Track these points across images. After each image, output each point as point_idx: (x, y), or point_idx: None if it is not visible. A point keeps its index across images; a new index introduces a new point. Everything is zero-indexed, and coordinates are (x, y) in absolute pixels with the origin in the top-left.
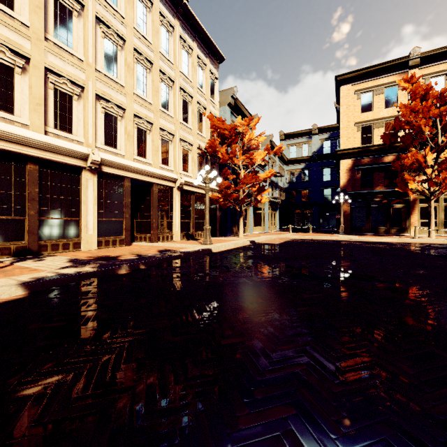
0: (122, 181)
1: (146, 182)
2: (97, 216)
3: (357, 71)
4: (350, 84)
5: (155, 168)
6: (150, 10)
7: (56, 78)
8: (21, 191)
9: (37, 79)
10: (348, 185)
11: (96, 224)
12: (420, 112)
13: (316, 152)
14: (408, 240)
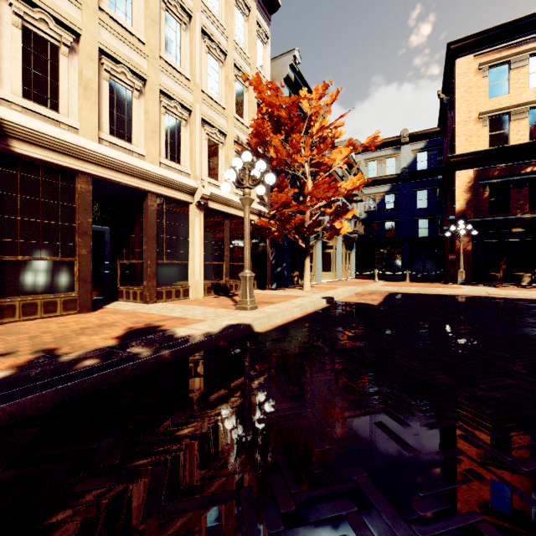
0: (72, 180)
1: (132, 189)
2: None
3: (484, 33)
4: (471, 55)
5: (150, 163)
6: None
7: None
8: None
9: None
10: (468, 209)
11: None
12: None
13: (407, 168)
14: None
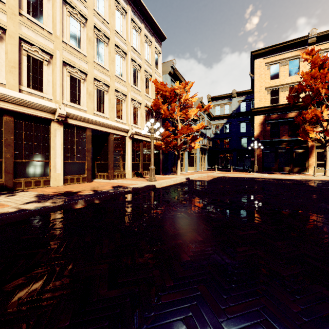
0: (84, 131)
1: (104, 132)
2: (64, 158)
3: (267, 48)
4: (262, 58)
5: (111, 121)
6: None
7: (28, 46)
8: None
9: (12, 47)
10: (260, 135)
11: (63, 165)
12: (318, 77)
13: (235, 111)
14: (309, 177)
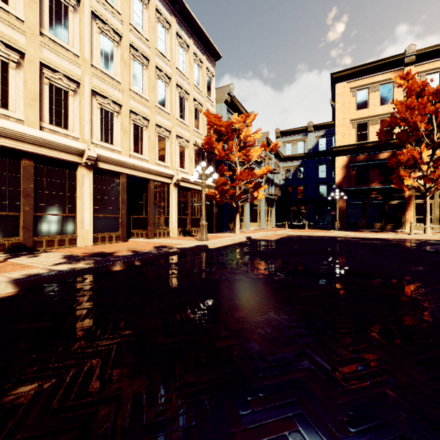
0: (118, 177)
1: (142, 178)
2: (93, 212)
3: (352, 69)
4: (345, 82)
5: (151, 164)
6: (147, 7)
7: (51, 73)
8: (15, 186)
9: (32, 74)
10: (343, 182)
11: (92, 220)
12: (415, 108)
13: (312, 149)
14: (404, 236)
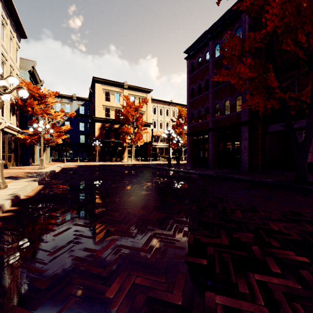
0: None
1: None
2: None
3: (104, 79)
4: (100, 84)
5: None
6: None
7: None
8: None
9: None
10: (99, 136)
11: None
12: (129, 111)
13: (76, 112)
14: (126, 163)
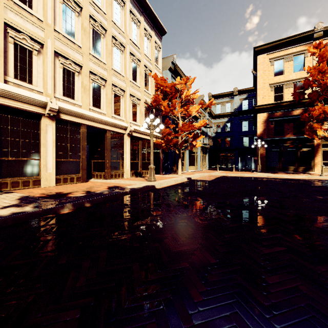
0: (79, 127)
1: (100, 129)
2: (56, 157)
3: (271, 43)
4: (265, 54)
5: (108, 117)
6: None
7: (15, 33)
8: None
9: None
10: (263, 133)
11: (55, 164)
12: (326, 72)
13: (237, 109)
14: (317, 177)
